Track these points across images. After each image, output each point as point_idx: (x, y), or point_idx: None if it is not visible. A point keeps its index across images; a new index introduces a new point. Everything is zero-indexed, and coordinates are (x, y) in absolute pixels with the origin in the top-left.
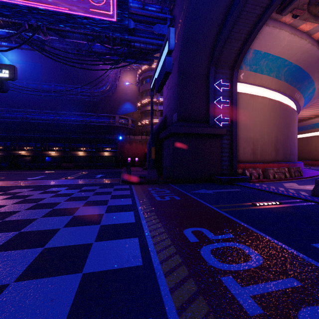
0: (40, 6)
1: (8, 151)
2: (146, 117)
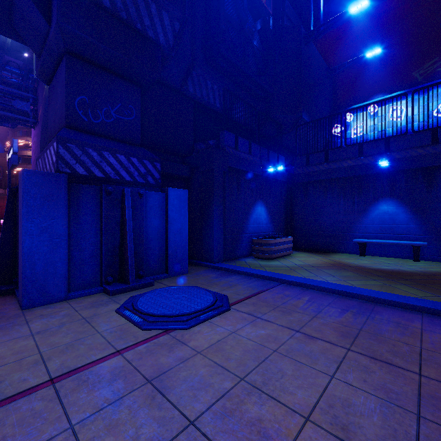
0: None
1: None
2: (22, 165)
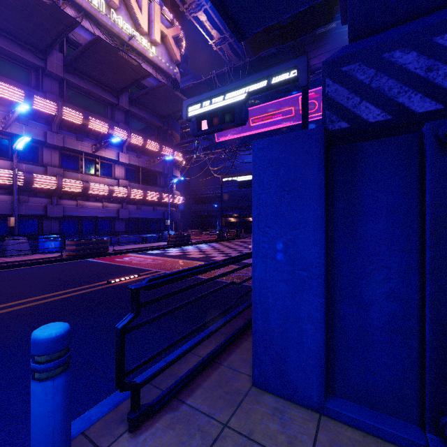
0: (276, 128)
1: (242, 218)
2: None
